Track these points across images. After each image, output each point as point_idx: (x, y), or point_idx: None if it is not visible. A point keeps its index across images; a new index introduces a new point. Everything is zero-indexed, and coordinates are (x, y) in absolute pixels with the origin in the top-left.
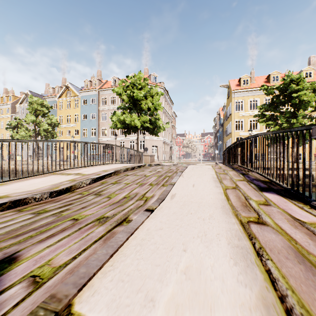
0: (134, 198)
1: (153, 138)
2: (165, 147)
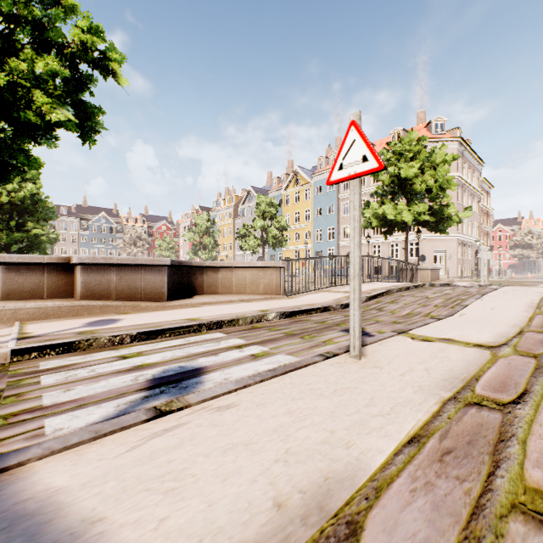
0: (418, 315)
1: (435, 236)
2: (463, 251)
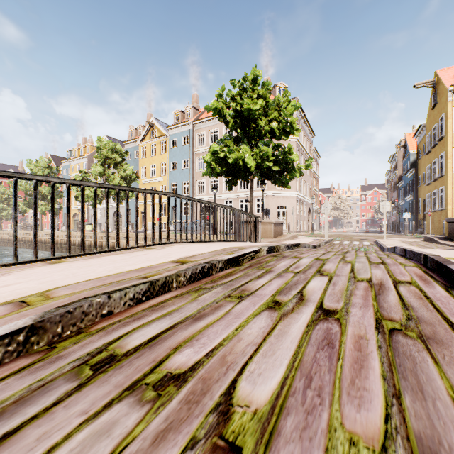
0: None
1: (279, 193)
2: (300, 208)
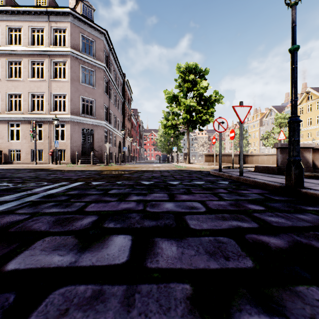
0: None
1: None
2: None
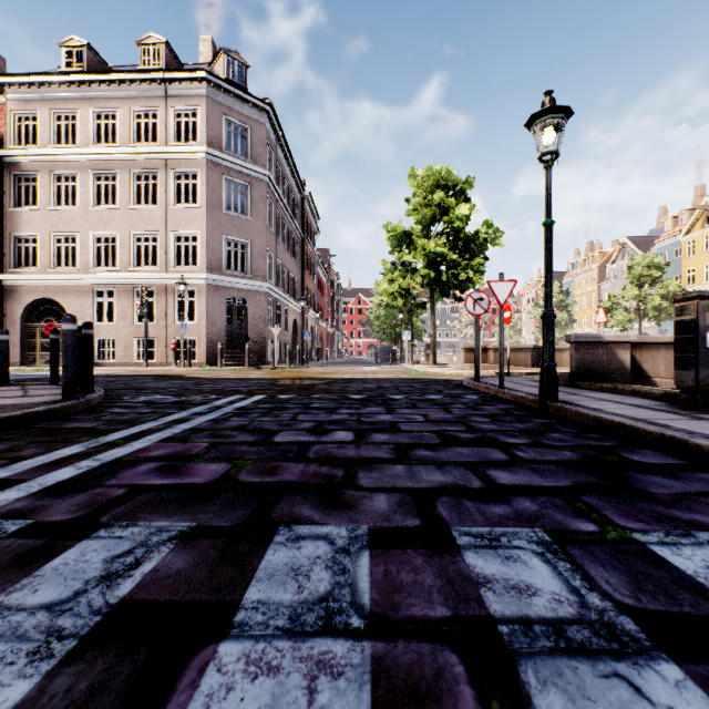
0: None
1: None
2: None
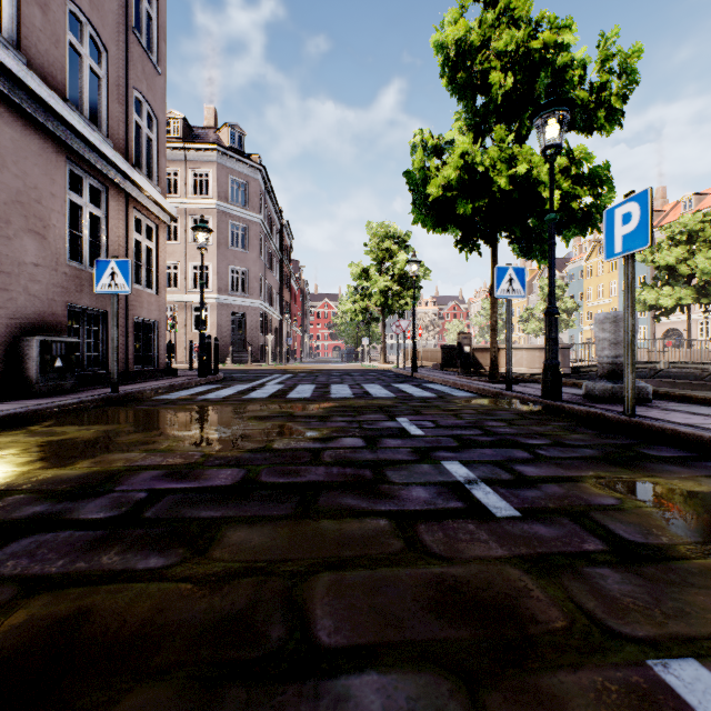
0: None
1: None
2: None
